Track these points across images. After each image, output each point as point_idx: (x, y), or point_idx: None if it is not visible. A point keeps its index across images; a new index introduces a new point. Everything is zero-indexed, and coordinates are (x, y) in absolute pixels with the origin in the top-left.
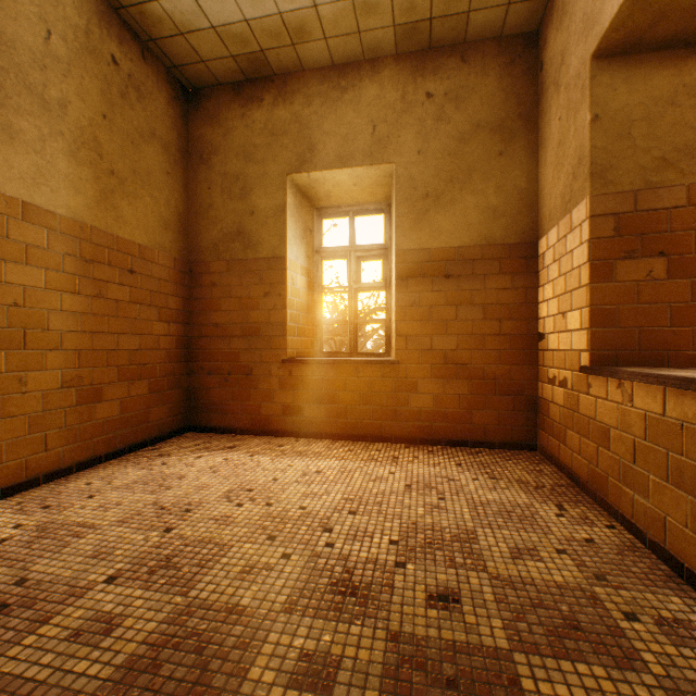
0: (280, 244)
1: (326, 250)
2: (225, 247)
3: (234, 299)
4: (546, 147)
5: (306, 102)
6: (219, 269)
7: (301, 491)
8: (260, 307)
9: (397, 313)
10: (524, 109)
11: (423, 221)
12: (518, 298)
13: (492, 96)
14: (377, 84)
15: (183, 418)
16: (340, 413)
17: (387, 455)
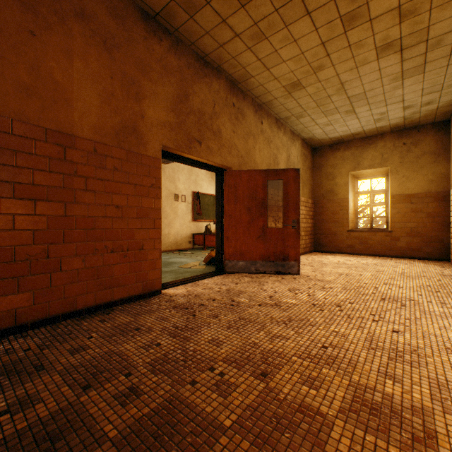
0: (346, 194)
1: (360, 192)
2: (326, 195)
3: (329, 211)
4: (450, 161)
5: (355, 149)
6: (323, 202)
7: (364, 261)
8: (338, 214)
9: (391, 215)
10: (443, 146)
11: (401, 185)
12: (441, 210)
13: (430, 142)
14: (383, 141)
15: (312, 247)
16: (369, 247)
17: (387, 259)
